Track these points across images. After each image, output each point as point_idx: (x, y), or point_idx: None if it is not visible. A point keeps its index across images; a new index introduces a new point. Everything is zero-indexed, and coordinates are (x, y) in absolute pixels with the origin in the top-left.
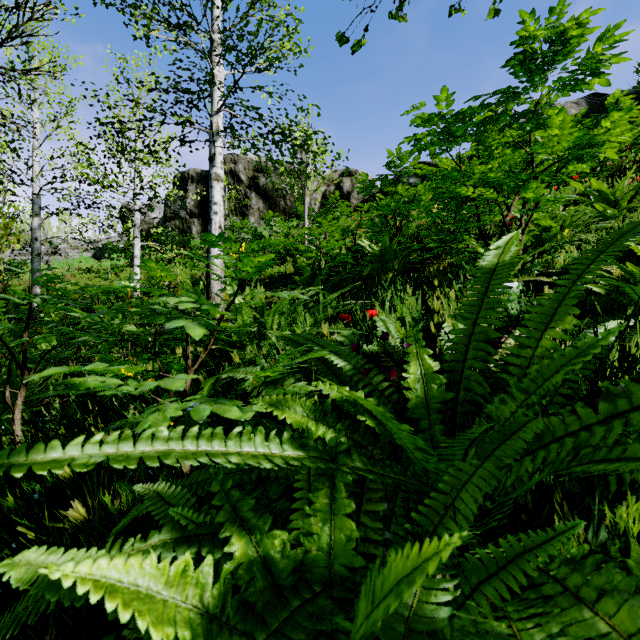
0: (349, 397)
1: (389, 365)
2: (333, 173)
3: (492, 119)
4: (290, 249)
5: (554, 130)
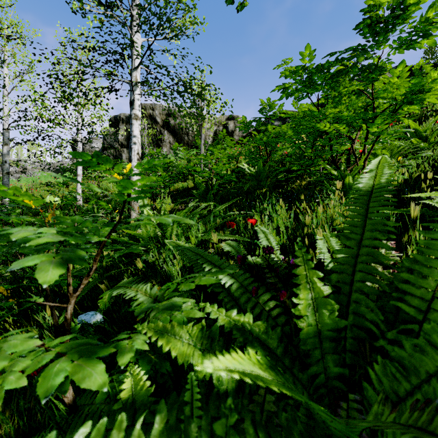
0: (238, 323)
1: (274, 281)
2: (221, 118)
3: (344, 71)
4: (191, 170)
5: (394, 78)
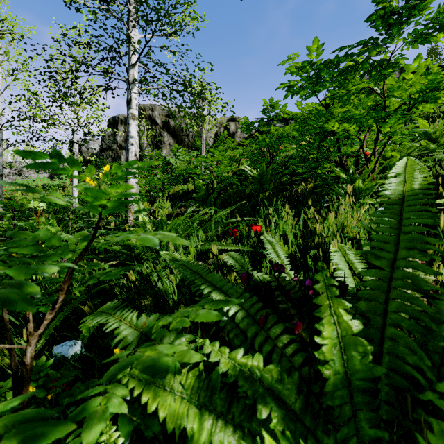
0: (245, 368)
1: (287, 307)
2: (222, 119)
3: (354, 67)
4: (191, 172)
5: (409, 74)
